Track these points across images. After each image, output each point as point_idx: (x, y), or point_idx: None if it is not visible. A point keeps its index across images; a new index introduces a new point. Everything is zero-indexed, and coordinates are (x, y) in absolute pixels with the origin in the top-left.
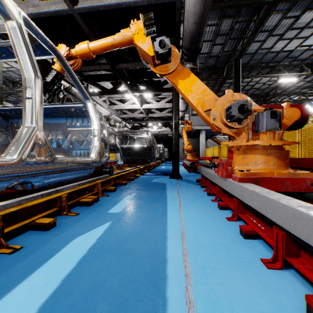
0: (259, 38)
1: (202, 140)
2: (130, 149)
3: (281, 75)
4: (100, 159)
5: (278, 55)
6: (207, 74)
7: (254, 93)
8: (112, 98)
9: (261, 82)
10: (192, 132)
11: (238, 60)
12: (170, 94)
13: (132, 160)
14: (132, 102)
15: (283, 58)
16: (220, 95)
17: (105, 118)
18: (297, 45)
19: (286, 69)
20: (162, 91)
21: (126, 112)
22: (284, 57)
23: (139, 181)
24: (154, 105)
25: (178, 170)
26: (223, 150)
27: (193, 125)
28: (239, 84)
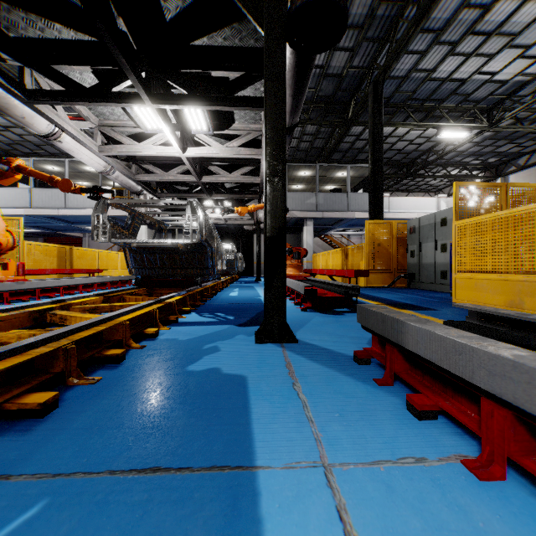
0: (416, 45)
1: (308, 238)
2: (151, 250)
3: (444, 125)
4: None
5: (441, 87)
6: (318, 113)
7: (392, 159)
8: (111, 126)
9: (407, 139)
10: (290, 223)
11: (380, 83)
12: (250, 128)
13: (159, 277)
14: (162, 140)
15: (448, 94)
16: (338, 159)
17: (113, 188)
18: (475, 71)
19: (450, 117)
20: (231, 105)
21: (152, 169)
22: (450, 93)
23: (140, 369)
24: (215, 150)
25: (284, 313)
26: (352, 256)
27: (291, 209)
28: (381, 131)
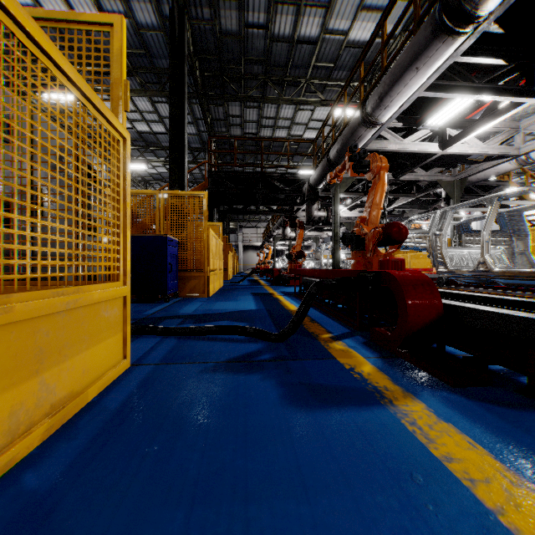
0: None
1: None
2: None
3: None
4: None
5: None
6: None
7: None
8: None
9: None
10: None
11: None
12: None
13: None
14: None
15: None
16: None
17: None
18: None
19: None
20: None
21: None
22: None
23: None
24: None
25: None
26: None
27: None
28: None
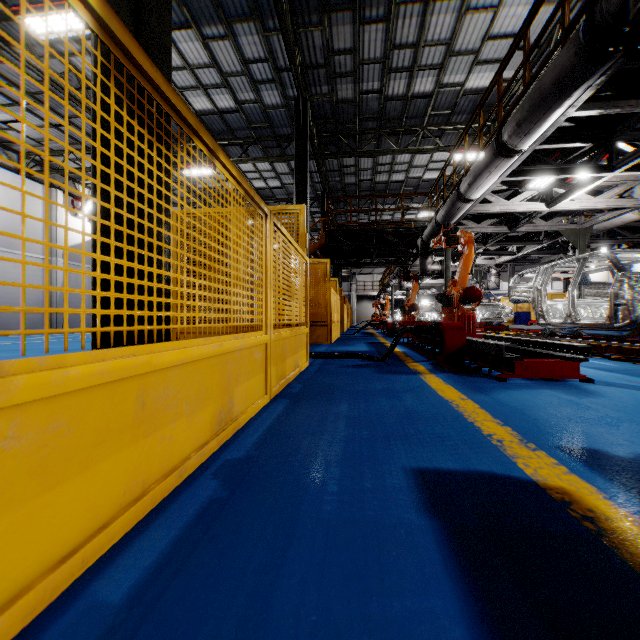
0: None
1: None
2: None
3: None
4: (610, 322)
5: None
6: None
7: None
8: None
9: None
10: None
11: None
12: None
13: None
14: None
15: None
16: None
17: None
18: None
19: None
20: None
21: None
22: None
23: None
24: None
25: None
26: None
27: None
28: None
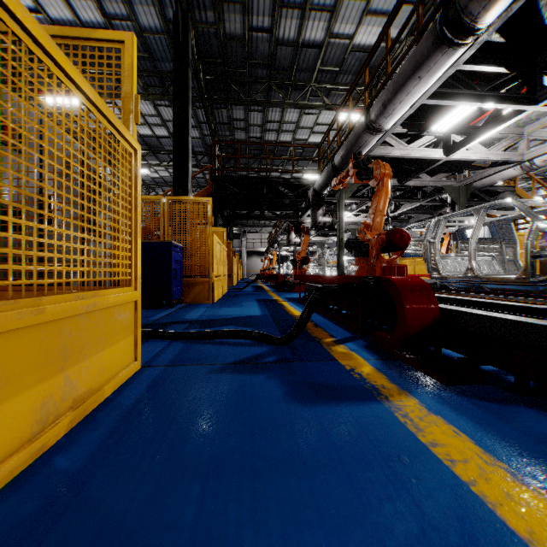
0: None
1: None
2: None
3: None
4: None
5: None
6: None
7: None
8: None
9: None
10: None
11: None
12: None
13: None
14: None
15: None
16: None
17: None
18: None
19: None
20: None
21: None
22: None
23: None
24: None
25: None
26: None
27: None
28: None
